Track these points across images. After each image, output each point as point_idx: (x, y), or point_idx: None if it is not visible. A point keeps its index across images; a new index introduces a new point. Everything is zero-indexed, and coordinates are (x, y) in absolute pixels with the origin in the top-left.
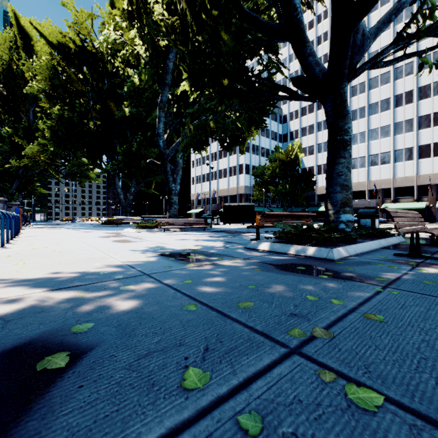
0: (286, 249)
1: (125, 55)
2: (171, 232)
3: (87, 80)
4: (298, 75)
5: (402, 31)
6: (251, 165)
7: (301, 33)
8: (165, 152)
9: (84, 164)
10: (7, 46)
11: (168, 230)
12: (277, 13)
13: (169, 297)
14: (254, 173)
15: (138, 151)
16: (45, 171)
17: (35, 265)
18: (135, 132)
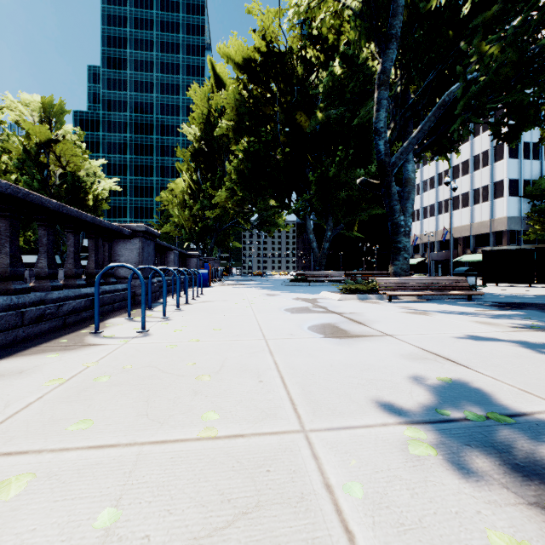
0: None
1: (323, 19)
2: (404, 302)
3: (274, 98)
4: None
5: None
6: (521, 179)
7: None
8: (387, 162)
9: (271, 207)
10: (206, 100)
11: (393, 298)
12: None
13: None
14: (529, 192)
15: (337, 177)
16: (238, 223)
17: (22, 529)
18: (333, 151)
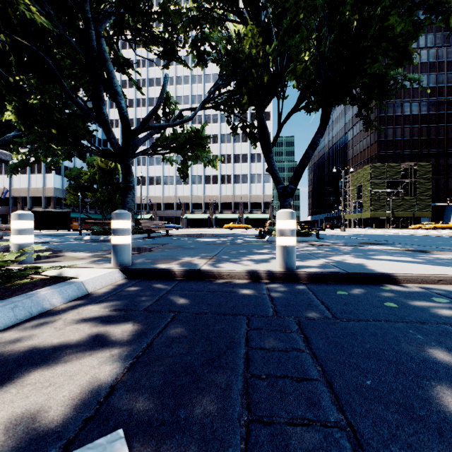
0: (97, 238)
1: None
2: None
3: None
4: (106, 149)
5: (155, 143)
6: (63, 165)
7: (108, 126)
8: None
9: None
10: None
11: None
12: (94, 104)
13: (57, 246)
14: (68, 175)
15: None
16: None
17: None
18: None
